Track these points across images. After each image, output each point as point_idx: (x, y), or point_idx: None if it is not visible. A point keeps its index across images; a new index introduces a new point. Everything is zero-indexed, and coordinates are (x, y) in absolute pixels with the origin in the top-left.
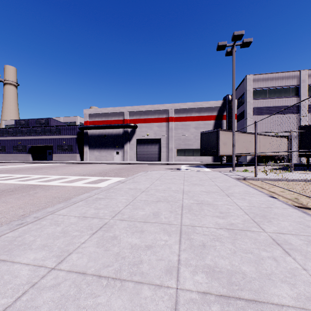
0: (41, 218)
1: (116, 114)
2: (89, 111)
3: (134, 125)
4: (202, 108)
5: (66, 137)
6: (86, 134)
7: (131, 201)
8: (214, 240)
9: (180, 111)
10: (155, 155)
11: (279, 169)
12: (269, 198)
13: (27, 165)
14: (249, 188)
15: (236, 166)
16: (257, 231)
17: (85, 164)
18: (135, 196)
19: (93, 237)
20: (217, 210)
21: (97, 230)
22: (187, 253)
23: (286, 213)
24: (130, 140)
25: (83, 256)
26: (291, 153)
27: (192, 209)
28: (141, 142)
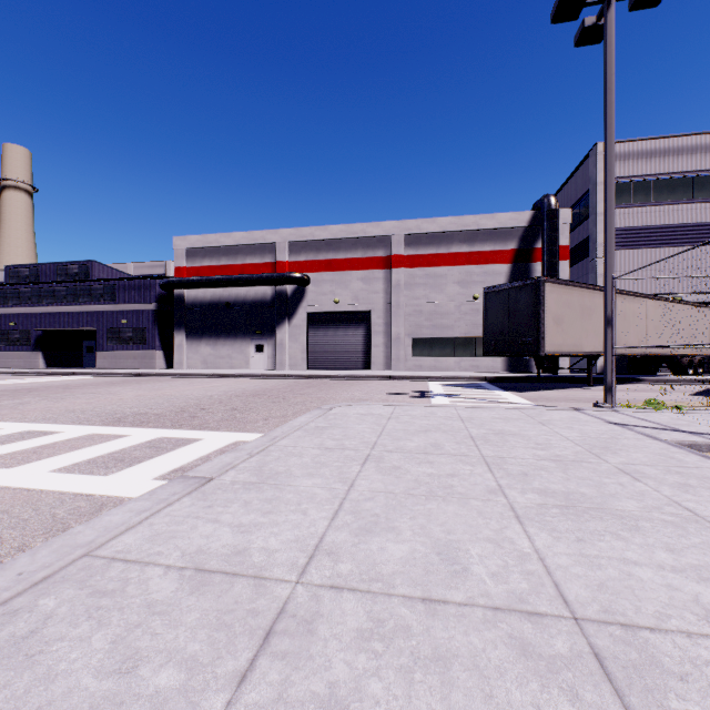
0: None
1: (257, 249)
2: (188, 242)
3: (301, 277)
4: (478, 232)
5: (129, 308)
6: (180, 301)
7: None
8: None
9: (421, 240)
10: (356, 353)
11: None
12: None
13: (6, 382)
14: None
15: (584, 386)
16: None
17: (171, 377)
18: None
19: None
20: None
21: None
22: None
23: None
24: (291, 316)
25: None
26: None
27: None
28: (320, 320)
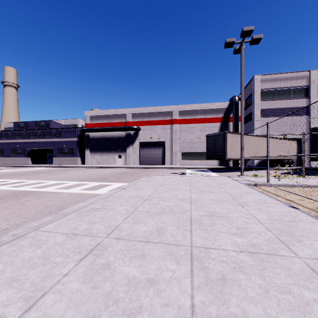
0: (21, 236)
1: (119, 116)
2: (90, 113)
3: (137, 128)
4: (207, 110)
5: (66, 140)
6: (87, 137)
7: (132, 212)
8: (236, 270)
9: (185, 113)
10: (159, 158)
11: (290, 174)
12: (290, 208)
13: (25, 170)
14: (263, 196)
15: (244, 171)
16: (288, 255)
17: (86, 167)
18: (137, 205)
19: (80, 266)
20: (232, 224)
21: (86, 254)
22: (203, 294)
23: (316, 228)
24: (133, 143)
25: (61, 299)
26: (304, 156)
27: (202, 223)
28: (144, 145)
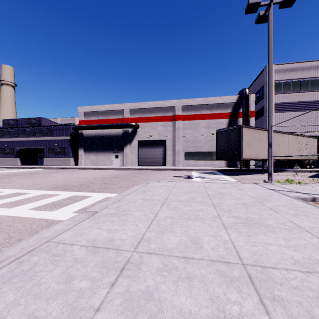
0: None
1: (115, 112)
2: (84, 109)
3: (135, 124)
4: (214, 104)
5: (58, 138)
6: (81, 135)
7: None
8: None
9: (188, 108)
10: (160, 159)
11: None
12: None
13: (4, 172)
14: None
15: (260, 173)
16: None
17: (77, 169)
18: None
19: None
20: None
21: None
22: None
23: None
24: (131, 142)
25: None
26: None
27: None
28: (143, 144)
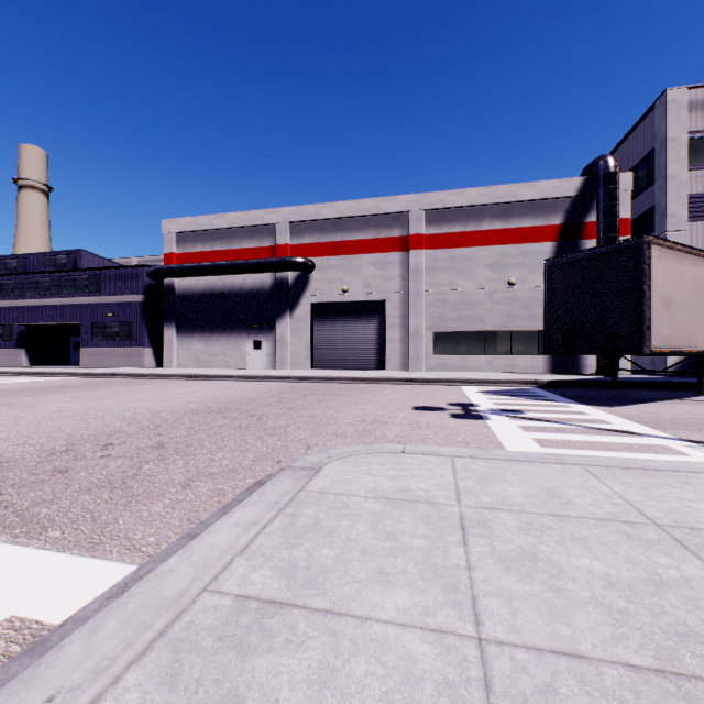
0: None
1: (254, 231)
2: (178, 225)
3: (304, 262)
4: (514, 205)
5: (115, 300)
6: (170, 292)
7: None
8: None
9: (444, 216)
10: (368, 350)
11: None
12: None
13: None
14: None
15: (682, 395)
16: None
17: (148, 378)
18: None
19: None
20: None
21: None
22: None
23: None
24: (293, 307)
25: None
26: None
27: None
28: (326, 312)
